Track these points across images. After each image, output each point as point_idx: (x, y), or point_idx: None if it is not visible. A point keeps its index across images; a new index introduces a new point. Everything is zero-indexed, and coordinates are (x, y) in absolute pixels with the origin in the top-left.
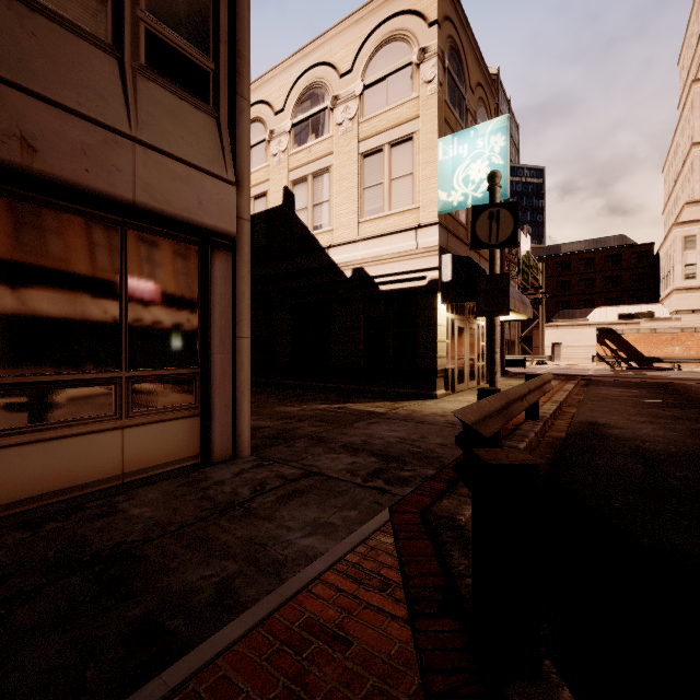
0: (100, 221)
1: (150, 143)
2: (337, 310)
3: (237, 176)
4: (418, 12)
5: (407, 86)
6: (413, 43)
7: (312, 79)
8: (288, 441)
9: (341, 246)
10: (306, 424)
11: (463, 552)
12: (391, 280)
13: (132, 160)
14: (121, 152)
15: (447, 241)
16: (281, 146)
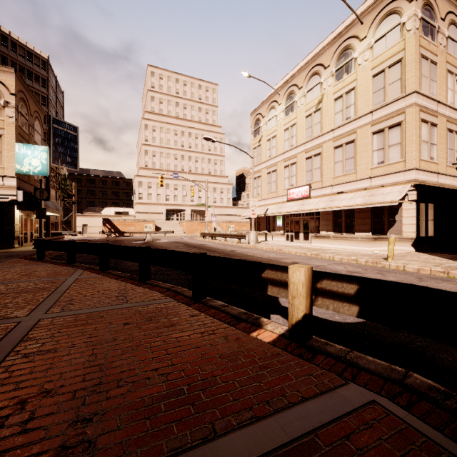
0: None
1: None
2: None
3: None
4: (4, 84)
5: None
6: (1, 95)
7: None
8: None
9: None
10: None
11: (35, 258)
12: None
13: None
14: None
15: (20, 184)
16: None
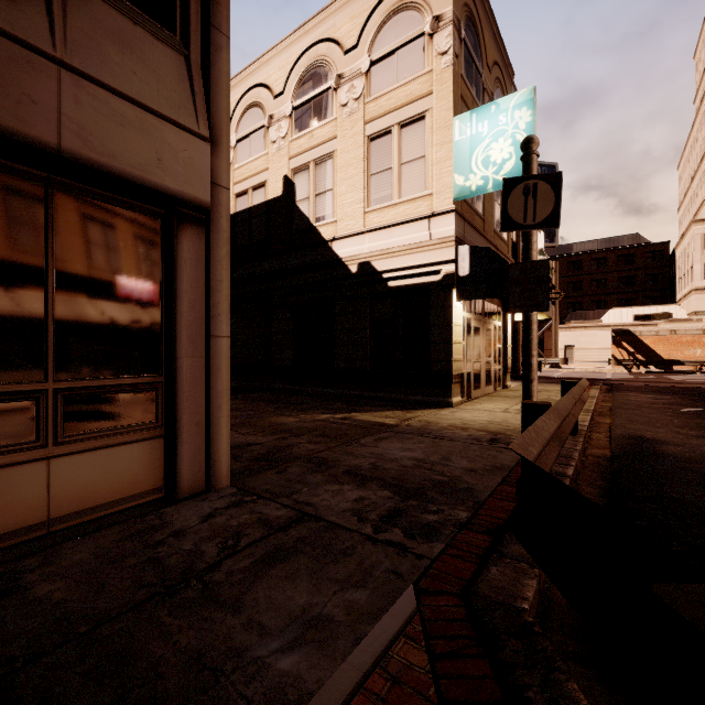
0: (12, 175)
1: (84, 72)
2: (341, 308)
3: (212, 131)
4: None
5: (419, 60)
6: (426, 11)
7: (314, 57)
8: (280, 464)
9: (346, 239)
10: (304, 440)
11: (547, 693)
12: (400, 275)
13: (56, 90)
14: (38, 77)
15: (464, 231)
16: (281, 131)
